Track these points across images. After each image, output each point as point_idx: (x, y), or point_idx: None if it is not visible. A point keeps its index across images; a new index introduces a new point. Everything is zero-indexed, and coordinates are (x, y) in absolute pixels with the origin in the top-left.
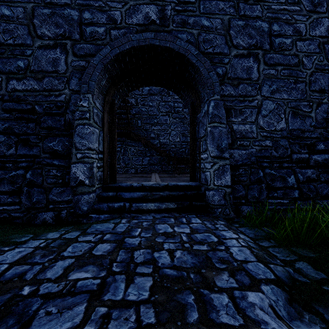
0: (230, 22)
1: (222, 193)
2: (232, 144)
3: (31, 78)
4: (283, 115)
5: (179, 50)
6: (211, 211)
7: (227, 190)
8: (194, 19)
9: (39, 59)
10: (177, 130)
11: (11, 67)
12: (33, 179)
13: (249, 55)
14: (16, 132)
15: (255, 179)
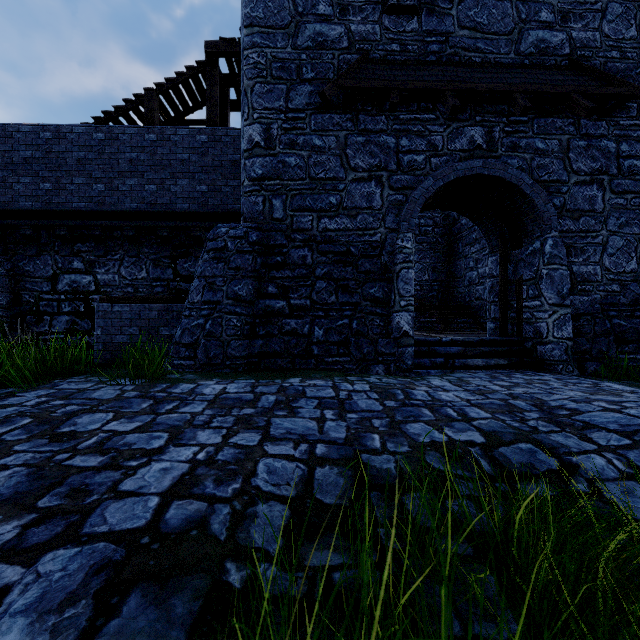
0: (569, 143)
1: (564, 346)
2: (571, 289)
3: (344, 216)
4: (634, 254)
5: (510, 180)
6: (548, 368)
7: (569, 343)
8: (526, 142)
9: (352, 194)
10: (424, 263)
11: (322, 204)
12: (360, 329)
13: (591, 182)
14: (334, 277)
15: (601, 330)
